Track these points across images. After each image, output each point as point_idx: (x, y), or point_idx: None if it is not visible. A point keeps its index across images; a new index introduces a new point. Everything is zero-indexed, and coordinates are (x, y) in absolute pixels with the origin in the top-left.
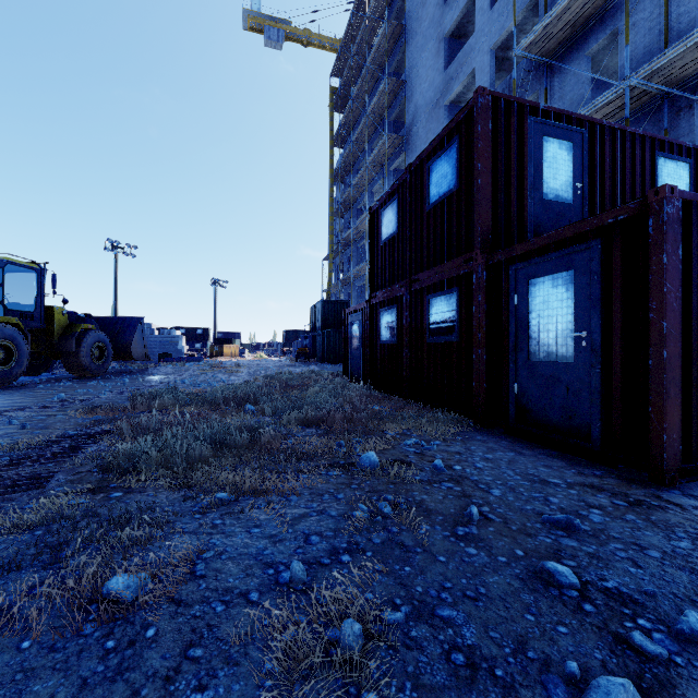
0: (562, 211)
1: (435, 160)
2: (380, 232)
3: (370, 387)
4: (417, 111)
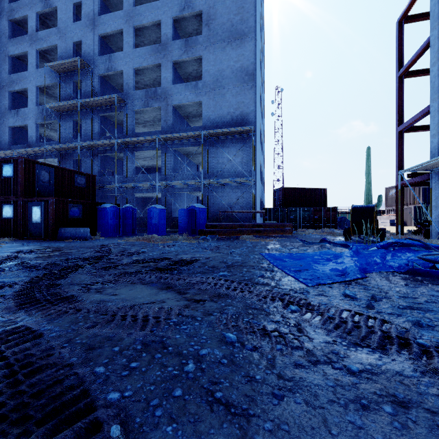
0: (47, 187)
1: (5, 164)
2: None
3: None
4: None
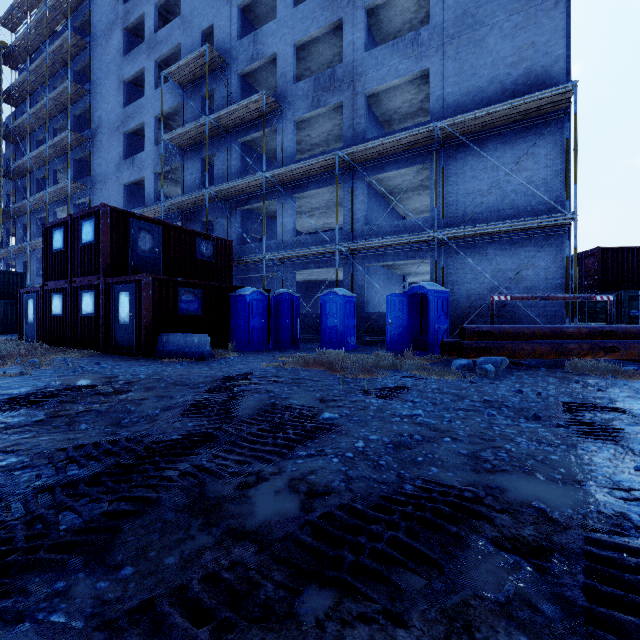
0: (148, 260)
1: (85, 221)
2: (51, 244)
3: (42, 344)
4: (101, 123)
